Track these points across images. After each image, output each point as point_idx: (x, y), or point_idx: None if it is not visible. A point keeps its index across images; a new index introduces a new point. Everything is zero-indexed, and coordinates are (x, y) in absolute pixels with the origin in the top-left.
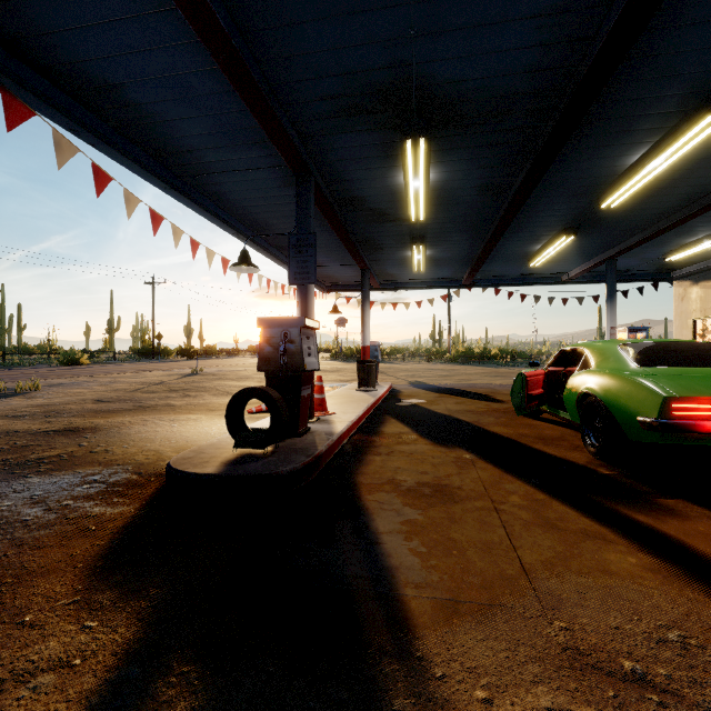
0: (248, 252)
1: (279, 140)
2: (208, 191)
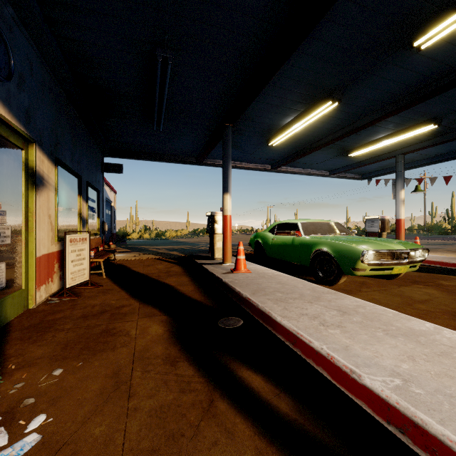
0: (416, 186)
1: (376, 162)
2: (450, 151)
